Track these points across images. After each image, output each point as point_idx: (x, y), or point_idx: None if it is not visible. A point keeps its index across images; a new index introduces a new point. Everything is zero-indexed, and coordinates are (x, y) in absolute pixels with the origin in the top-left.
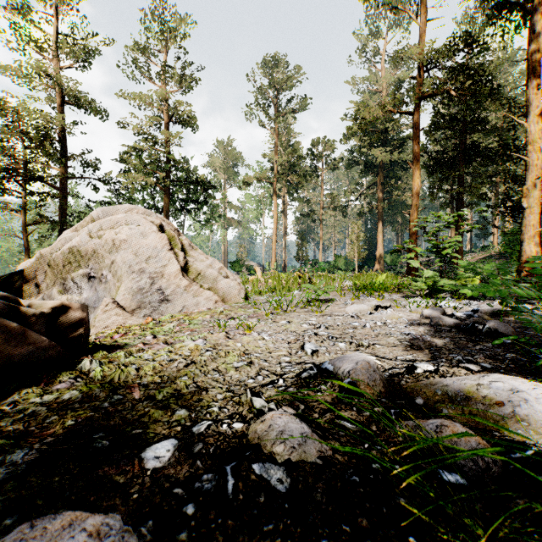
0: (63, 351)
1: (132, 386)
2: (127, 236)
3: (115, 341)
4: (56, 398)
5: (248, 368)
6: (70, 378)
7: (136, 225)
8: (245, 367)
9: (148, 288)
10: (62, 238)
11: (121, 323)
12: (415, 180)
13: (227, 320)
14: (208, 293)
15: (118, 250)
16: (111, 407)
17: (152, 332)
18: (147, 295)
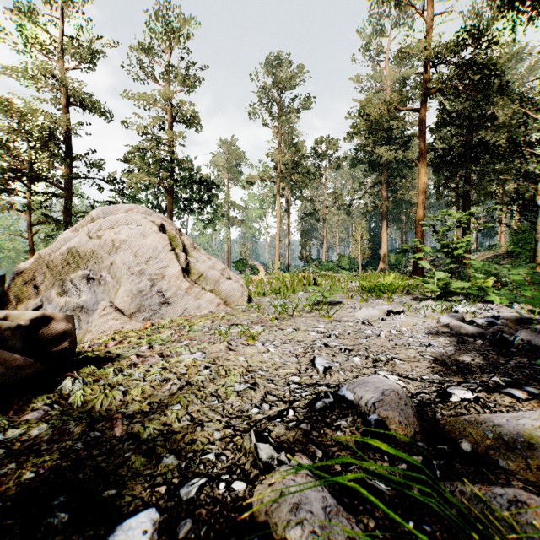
0: (43, 368)
1: (114, 418)
2: (127, 237)
3: (108, 351)
4: (22, 434)
5: (252, 393)
6: (45, 405)
7: (136, 225)
8: (248, 390)
9: (148, 290)
10: (61, 238)
11: (119, 327)
12: (421, 178)
13: (229, 326)
14: (210, 295)
15: (118, 251)
16: (84, 450)
17: (148, 340)
18: (147, 297)
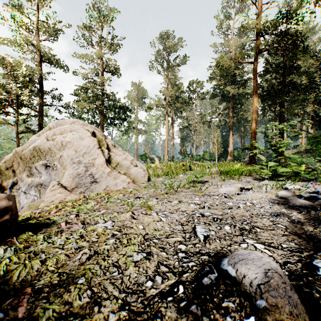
0: None
1: (24, 293)
2: (70, 139)
3: (48, 218)
4: None
5: (147, 263)
6: None
7: (77, 132)
8: (144, 261)
9: (83, 173)
10: (29, 140)
11: (62, 198)
12: (254, 104)
13: (134, 199)
14: (123, 177)
15: (65, 148)
16: None
17: (78, 209)
18: (82, 178)
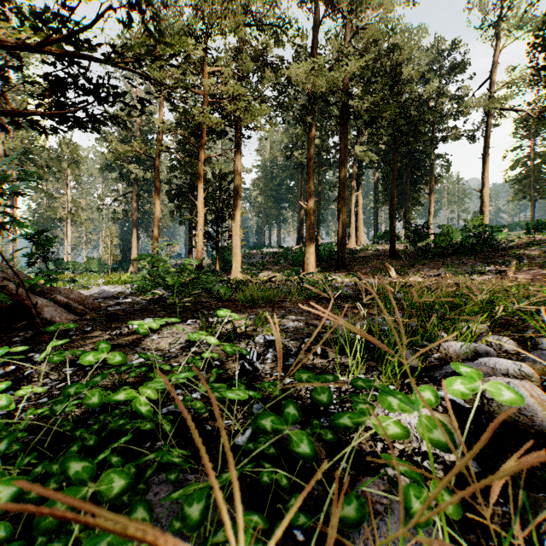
0: None
1: None
2: None
3: None
4: None
5: None
6: None
7: None
8: None
9: None
10: None
11: None
12: (157, 207)
13: None
14: None
15: None
16: None
17: None
18: None
